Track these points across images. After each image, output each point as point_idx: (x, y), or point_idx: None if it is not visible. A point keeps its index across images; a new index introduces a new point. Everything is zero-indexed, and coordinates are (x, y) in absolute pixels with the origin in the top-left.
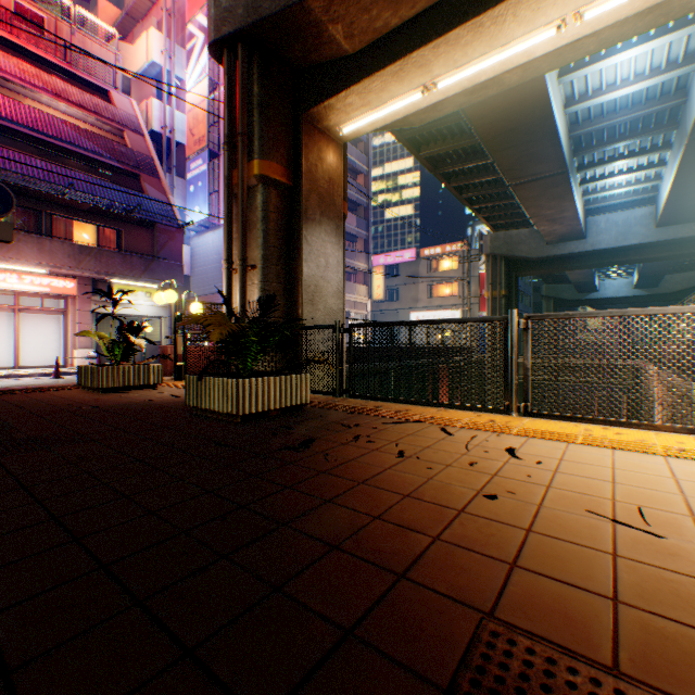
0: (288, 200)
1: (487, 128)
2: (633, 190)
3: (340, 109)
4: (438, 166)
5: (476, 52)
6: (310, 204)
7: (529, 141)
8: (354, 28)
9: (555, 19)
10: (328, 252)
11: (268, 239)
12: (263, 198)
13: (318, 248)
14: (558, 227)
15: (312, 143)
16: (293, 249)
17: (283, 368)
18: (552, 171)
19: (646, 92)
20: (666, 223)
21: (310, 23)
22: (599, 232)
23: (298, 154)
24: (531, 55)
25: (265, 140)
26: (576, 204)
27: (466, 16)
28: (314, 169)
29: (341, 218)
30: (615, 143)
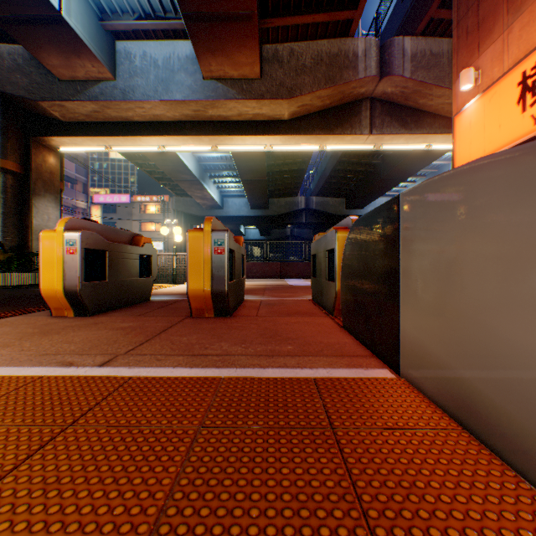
0: (22, 182)
1: (152, 156)
2: (240, 190)
3: (59, 141)
4: (134, 158)
5: (128, 144)
6: (38, 186)
7: (175, 166)
8: (67, 116)
9: (157, 145)
10: (51, 212)
11: (8, 203)
12: (4, 180)
13: (44, 210)
14: (208, 202)
15: (40, 153)
16: (26, 209)
17: (30, 271)
18: (192, 179)
19: (226, 156)
20: (254, 208)
21: (40, 106)
22: (230, 207)
23: (30, 158)
24: (153, 151)
25: (6, 148)
26: (211, 194)
27: (121, 134)
28: (41, 167)
29: (60, 193)
30: (221, 171)
